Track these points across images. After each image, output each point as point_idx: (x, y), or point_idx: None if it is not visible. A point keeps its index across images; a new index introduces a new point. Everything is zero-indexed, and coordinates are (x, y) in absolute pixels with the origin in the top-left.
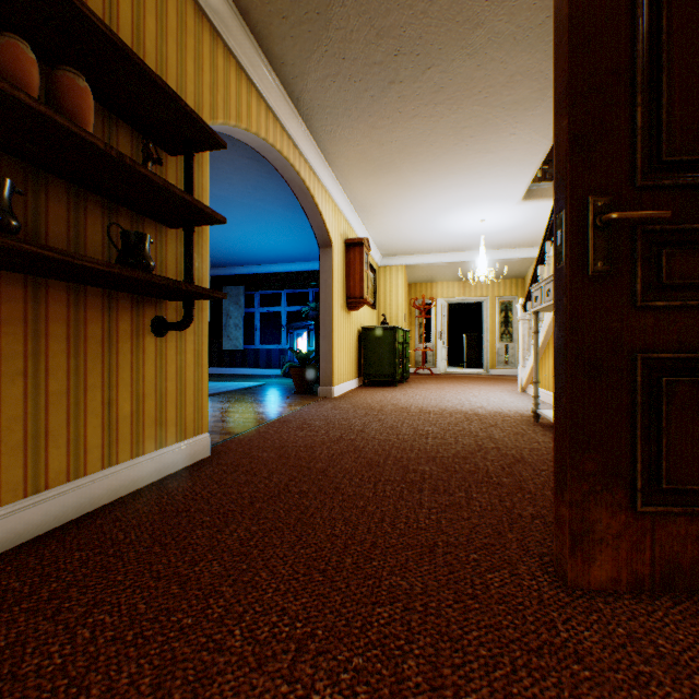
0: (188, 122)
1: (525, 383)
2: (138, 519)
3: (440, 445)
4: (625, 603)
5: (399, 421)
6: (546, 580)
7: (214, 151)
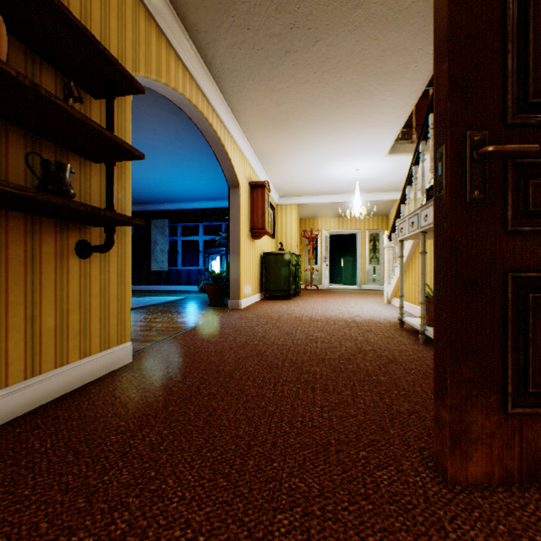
0: (108, 66)
1: (390, 297)
2: (56, 426)
3: (328, 348)
4: (500, 497)
5: (293, 328)
6: (429, 476)
7: (141, 105)
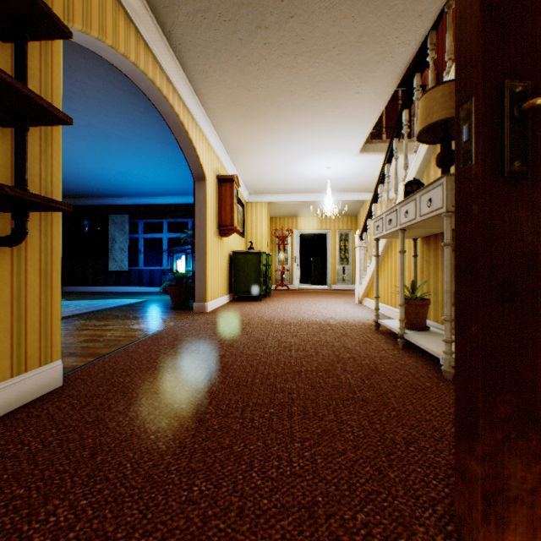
0: None
1: (362, 297)
2: None
3: (303, 357)
4: None
5: (264, 333)
6: None
7: (88, 79)
